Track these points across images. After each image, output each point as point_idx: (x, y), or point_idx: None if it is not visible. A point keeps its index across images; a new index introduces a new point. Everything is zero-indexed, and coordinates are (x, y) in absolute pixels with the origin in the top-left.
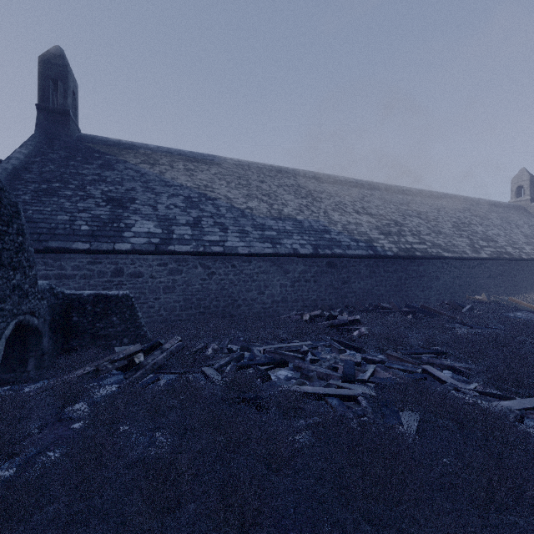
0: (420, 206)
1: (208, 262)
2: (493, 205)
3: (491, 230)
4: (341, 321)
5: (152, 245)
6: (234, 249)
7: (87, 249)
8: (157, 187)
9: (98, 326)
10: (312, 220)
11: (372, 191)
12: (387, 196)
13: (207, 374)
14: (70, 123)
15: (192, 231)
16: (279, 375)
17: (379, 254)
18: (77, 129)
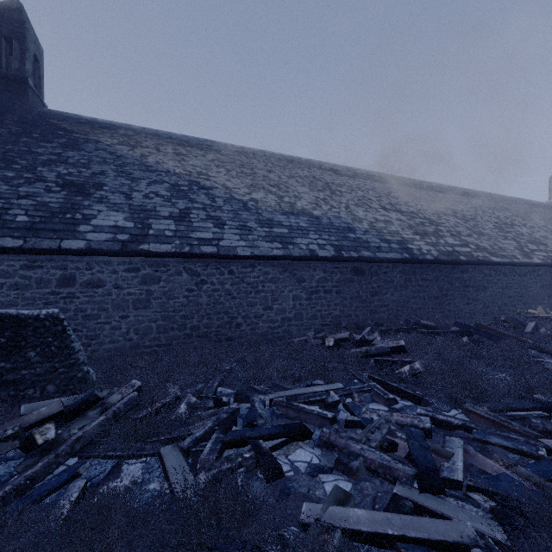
0: (454, 204)
1: (196, 267)
2: (532, 205)
3: (537, 232)
4: (380, 349)
5: (117, 243)
6: (232, 250)
7: (18, 248)
8: (135, 171)
9: (3, 367)
10: (332, 216)
11: (398, 186)
12: (416, 192)
13: (165, 465)
14: (29, 94)
15: (176, 226)
16: (296, 460)
17: (416, 258)
18: (40, 103)
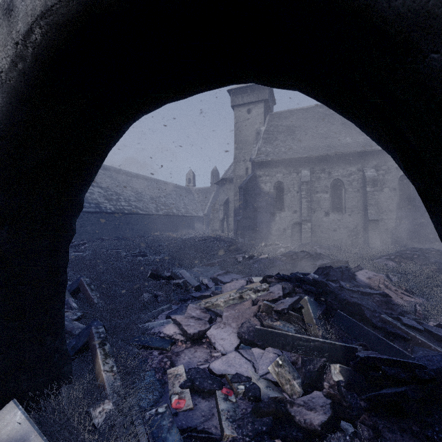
0: (135, 184)
1: None
2: (176, 187)
3: (169, 201)
4: (76, 243)
5: None
6: None
7: None
8: None
9: None
10: None
11: (105, 171)
12: (115, 176)
13: None
14: None
15: None
16: None
17: (103, 211)
18: None
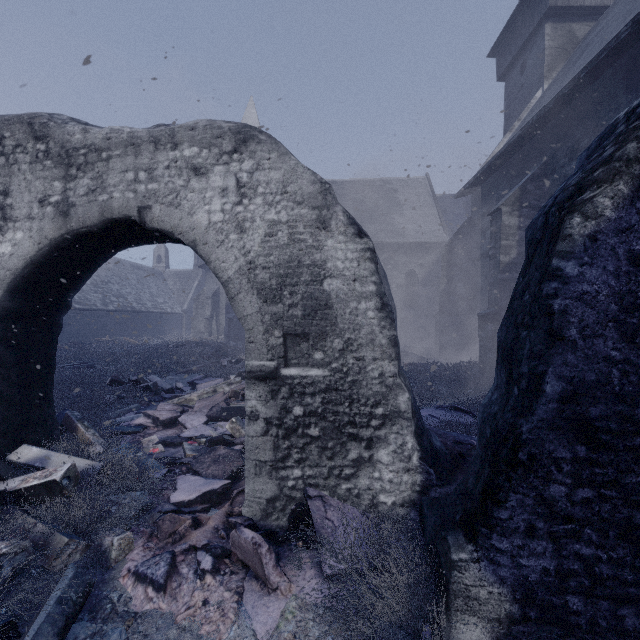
0: None
1: None
2: (136, 268)
3: (125, 289)
4: None
5: None
6: None
7: None
8: None
9: None
10: None
11: None
12: None
13: None
14: None
15: None
16: None
17: None
18: None
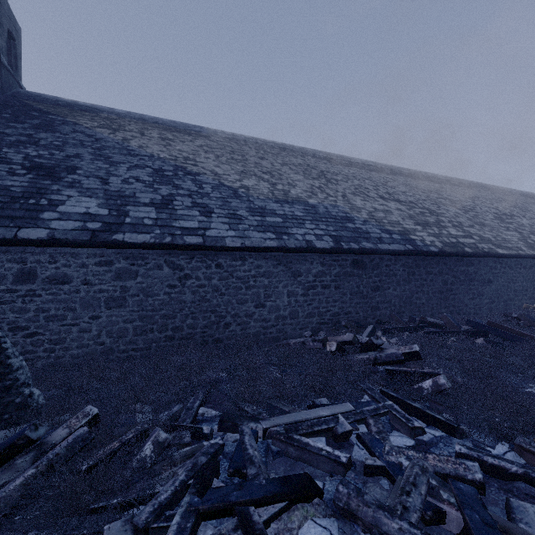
0: (452, 194)
1: (179, 259)
2: (527, 196)
3: None
4: (392, 356)
5: (86, 232)
6: (220, 241)
7: None
8: (115, 155)
9: None
10: (328, 205)
11: (394, 176)
12: (412, 182)
13: None
14: (1, 73)
15: (157, 214)
16: None
17: (420, 250)
18: (15, 84)
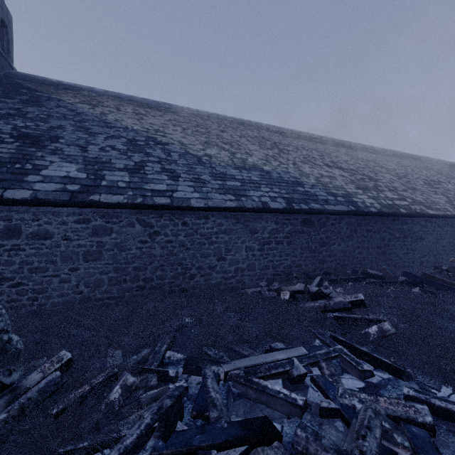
0: (387, 163)
1: (149, 218)
2: (451, 166)
3: None
4: (340, 304)
5: (65, 193)
6: (186, 201)
7: None
8: (93, 127)
9: None
10: (281, 171)
11: (337, 148)
12: (353, 153)
13: None
14: None
15: (130, 177)
16: None
17: (362, 211)
18: (7, 66)
